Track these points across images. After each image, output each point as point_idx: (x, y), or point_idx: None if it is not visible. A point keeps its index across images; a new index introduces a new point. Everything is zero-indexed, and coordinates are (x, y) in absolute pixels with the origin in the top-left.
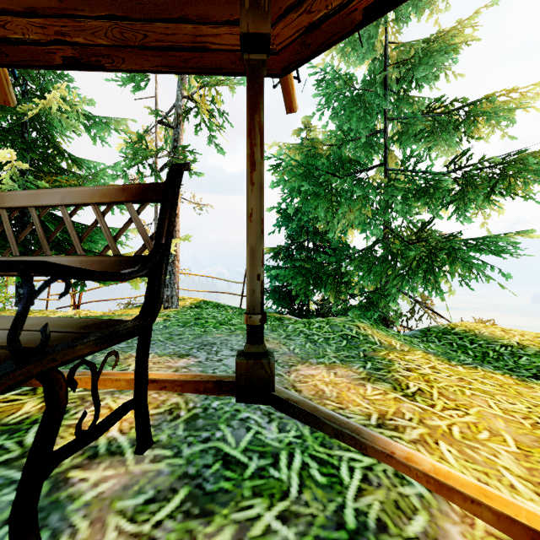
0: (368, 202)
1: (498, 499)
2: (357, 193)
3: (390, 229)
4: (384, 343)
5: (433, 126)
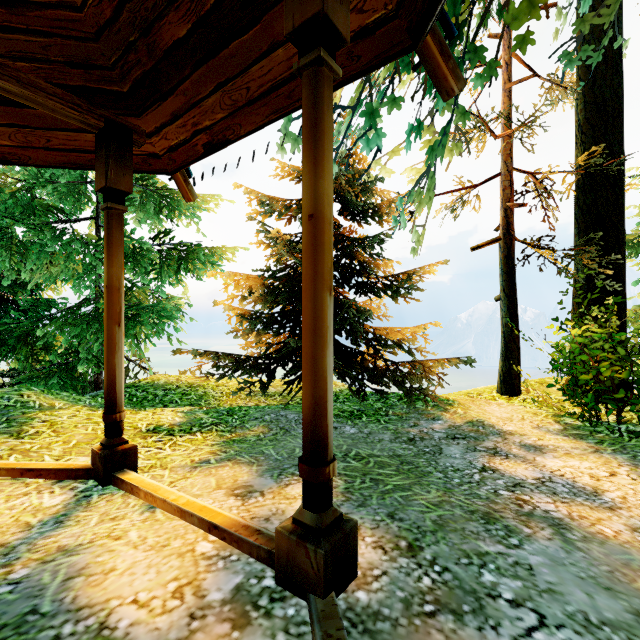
0: (70, 258)
1: (14, 464)
2: (49, 249)
3: (99, 289)
4: (45, 406)
5: (141, 199)
